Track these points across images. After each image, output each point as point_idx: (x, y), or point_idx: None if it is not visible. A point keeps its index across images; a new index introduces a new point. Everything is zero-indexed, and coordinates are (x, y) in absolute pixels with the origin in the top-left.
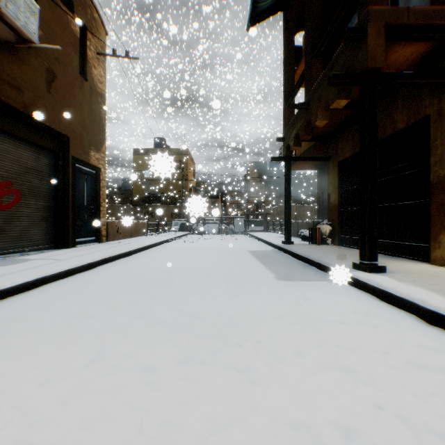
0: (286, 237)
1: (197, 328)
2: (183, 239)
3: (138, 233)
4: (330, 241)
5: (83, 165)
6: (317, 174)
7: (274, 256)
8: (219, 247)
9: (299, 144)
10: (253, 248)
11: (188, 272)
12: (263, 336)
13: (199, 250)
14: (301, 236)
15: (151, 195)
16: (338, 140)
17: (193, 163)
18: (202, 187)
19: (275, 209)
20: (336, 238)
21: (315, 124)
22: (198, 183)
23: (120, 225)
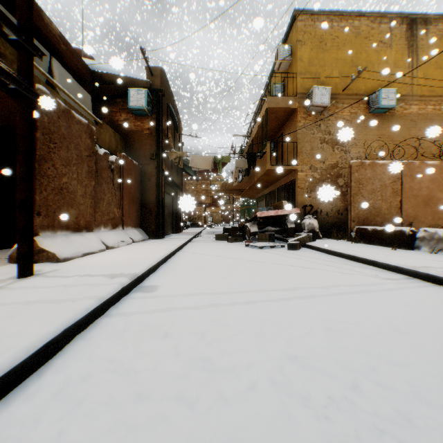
0: None
1: (442, 442)
2: None
3: None
4: None
5: None
6: None
7: None
8: None
9: None
10: None
11: None
12: (302, 417)
13: None
14: None
15: None
16: None
17: None
18: None
19: None
20: None
21: None
22: None
23: None
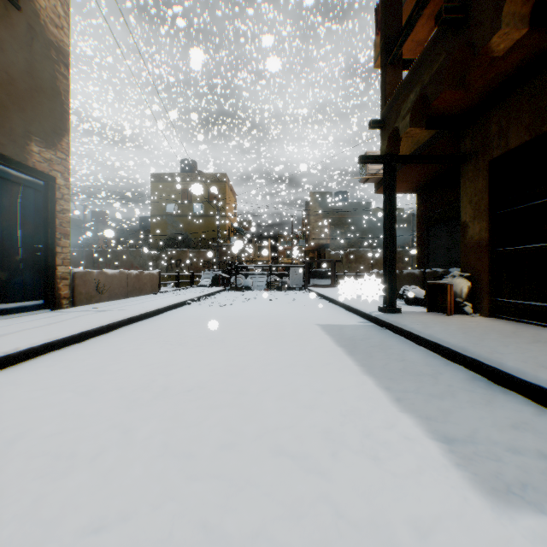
0: (387, 300)
1: None
2: (213, 299)
3: (142, 291)
4: (469, 308)
5: (11, 167)
6: (417, 200)
7: (377, 342)
8: (266, 318)
9: (420, 124)
10: (326, 319)
11: (167, 429)
12: None
13: (230, 325)
14: (405, 297)
15: (176, 236)
16: (488, 120)
17: (234, 194)
18: (246, 228)
19: (344, 256)
20: (484, 302)
21: (486, 47)
22: (241, 222)
23: (104, 278)
